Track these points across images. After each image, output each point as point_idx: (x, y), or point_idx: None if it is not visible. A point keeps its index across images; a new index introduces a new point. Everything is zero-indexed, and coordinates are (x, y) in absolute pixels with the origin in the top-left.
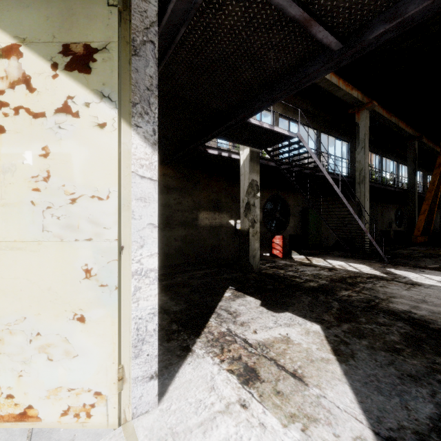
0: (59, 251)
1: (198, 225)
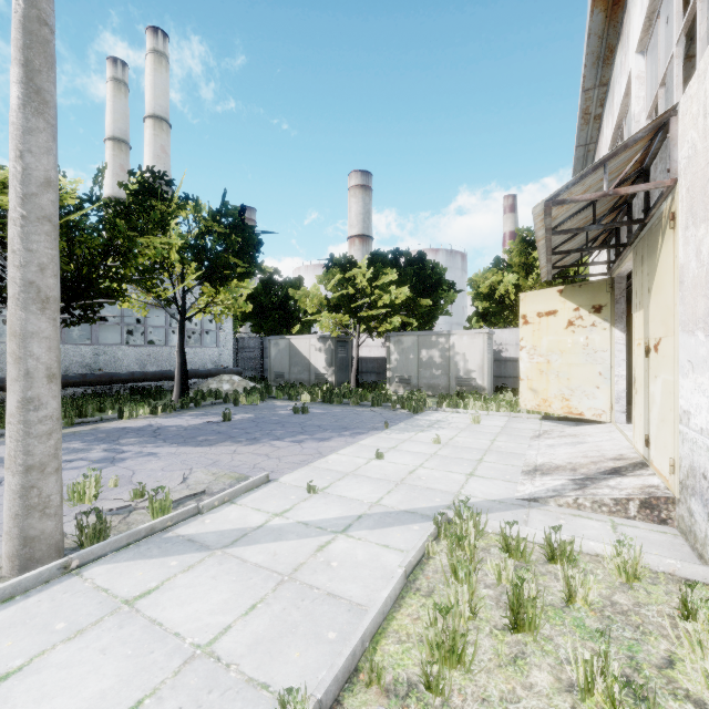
0: (591, 367)
1: None
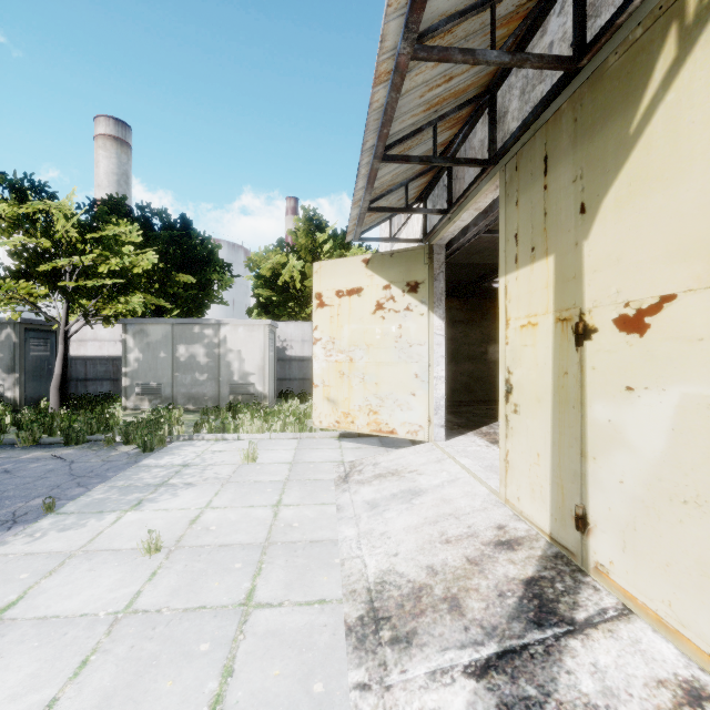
0: (405, 366)
1: (487, 360)
